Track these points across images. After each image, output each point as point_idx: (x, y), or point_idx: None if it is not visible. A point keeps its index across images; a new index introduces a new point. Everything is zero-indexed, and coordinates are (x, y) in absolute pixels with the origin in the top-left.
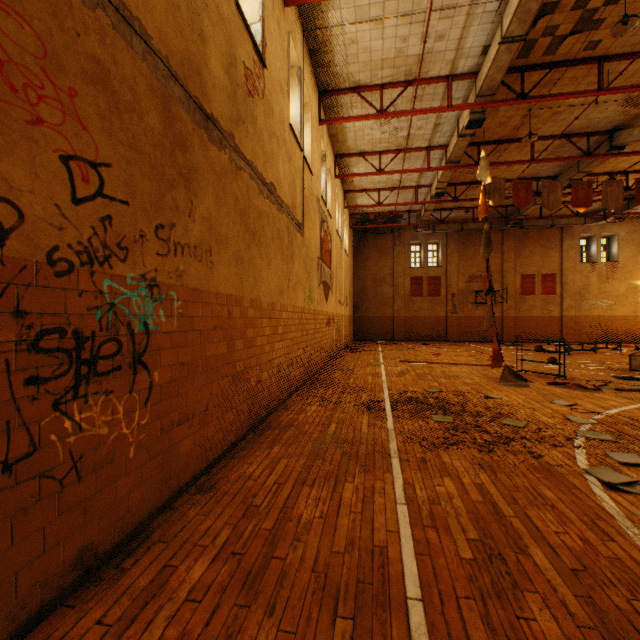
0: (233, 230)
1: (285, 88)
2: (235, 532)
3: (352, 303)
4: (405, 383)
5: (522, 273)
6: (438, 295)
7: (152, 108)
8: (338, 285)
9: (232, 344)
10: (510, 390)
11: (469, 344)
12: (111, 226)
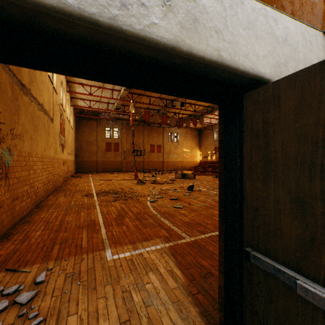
0: (30, 126)
1: None
2: (46, 226)
3: (75, 153)
4: (102, 187)
5: (151, 144)
6: (118, 151)
7: (10, 89)
8: (68, 145)
9: (30, 172)
10: (139, 186)
11: (131, 172)
12: (1, 132)
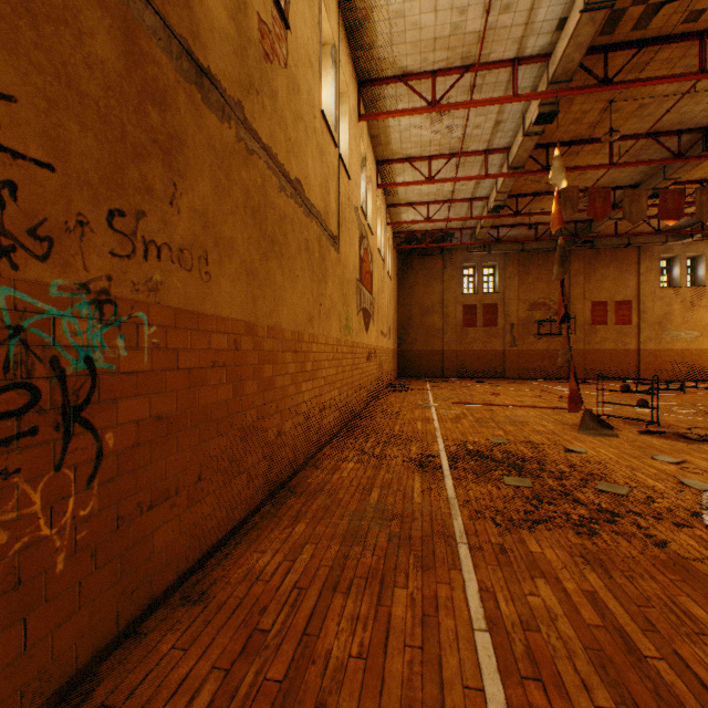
0: (242, 233)
1: (315, 64)
2: (225, 687)
3: (396, 335)
4: (463, 431)
5: (592, 300)
6: (495, 325)
7: (102, 30)
8: (380, 313)
9: (240, 386)
10: (595, 441)
11: (531, 382)
12: (15, 199)
